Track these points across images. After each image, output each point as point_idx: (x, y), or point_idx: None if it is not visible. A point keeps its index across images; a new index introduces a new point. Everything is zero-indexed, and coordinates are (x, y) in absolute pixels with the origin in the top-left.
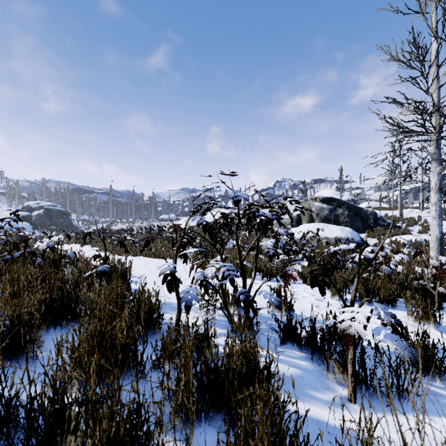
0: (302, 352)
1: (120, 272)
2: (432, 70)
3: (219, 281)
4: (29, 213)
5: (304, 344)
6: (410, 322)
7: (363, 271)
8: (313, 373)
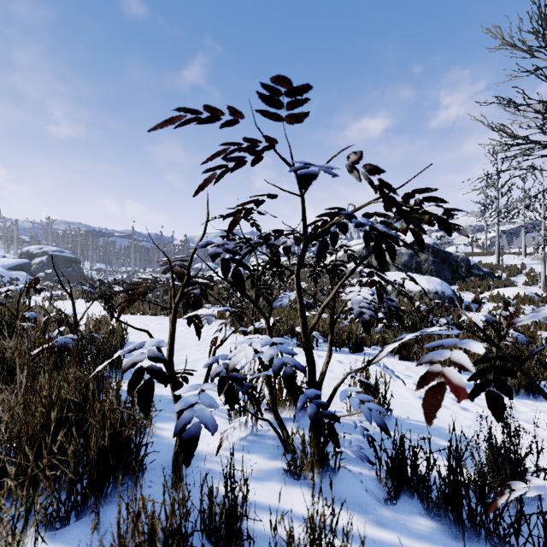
0: (432, 518)
1: (97, 346)
2: None
3: (264, 367)
4: (28, 260)
5: (436, 502)
6: None
7: None
8: None
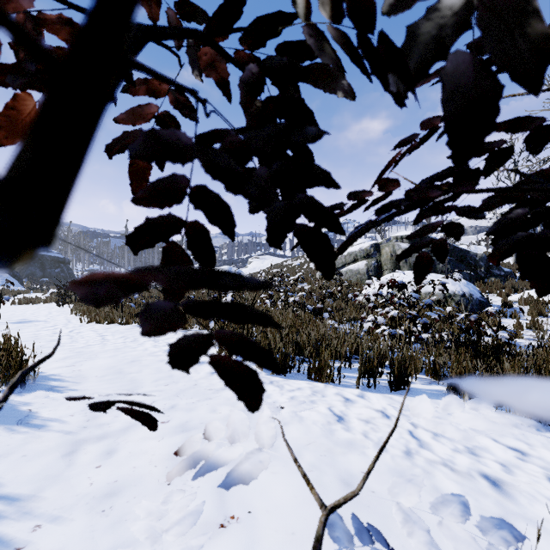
0: None
1: None
2: None
3: None
4: None
5: None
6: None
7: None
8: None
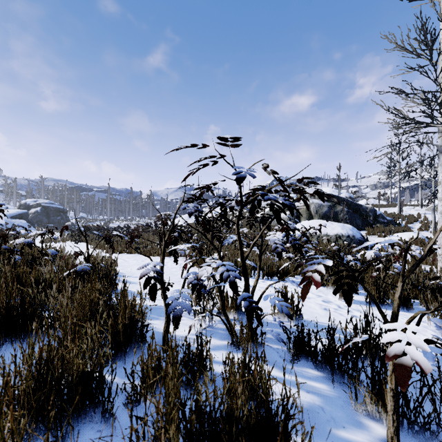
0: (318, 370)
1: (104, 271)
2: (440, 58)
3: (217, 283)
4: (26, 211)
5: (321, 361)
6: (432, 327)
7: (410, 273)
8: (336, 402)
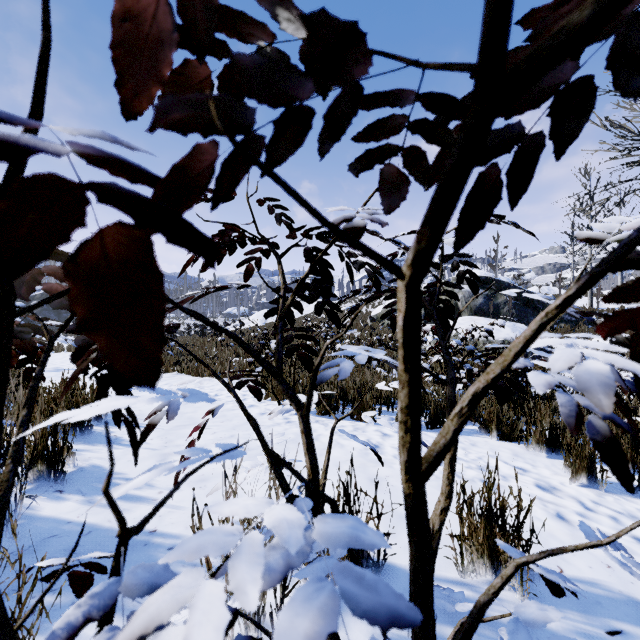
0: None
1: None
2: None
3: None
4: (22, 304)
5: None
6: None
7: None
8: None
